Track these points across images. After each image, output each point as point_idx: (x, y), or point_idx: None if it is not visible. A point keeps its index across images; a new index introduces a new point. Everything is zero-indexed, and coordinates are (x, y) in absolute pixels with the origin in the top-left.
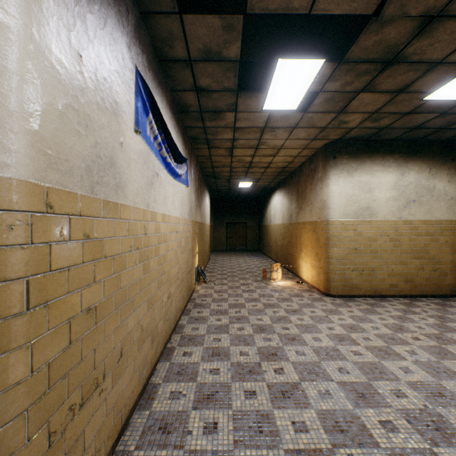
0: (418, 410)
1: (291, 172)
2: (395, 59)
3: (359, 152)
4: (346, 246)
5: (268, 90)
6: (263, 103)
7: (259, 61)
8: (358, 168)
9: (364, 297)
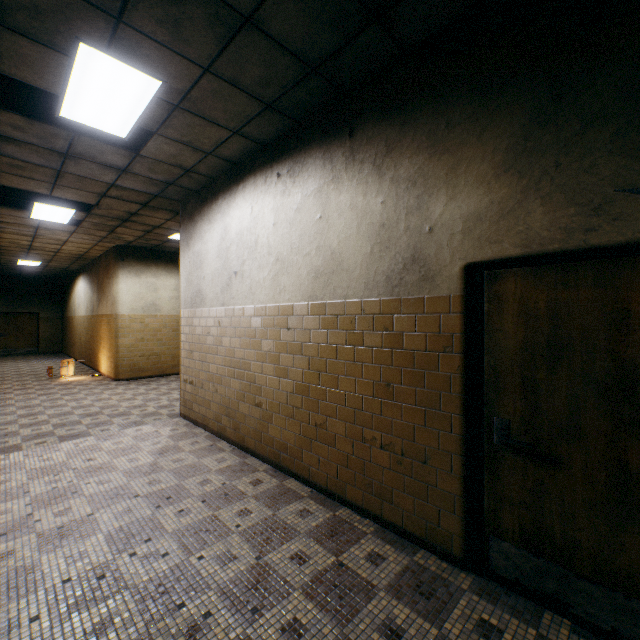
0: (120, 412)
1: (94, 260)
2: (129, 220)
3: (147, 258)
4: (135, 336)
5: (32, 211)
6: (30, 215)
7: (18, 199)
8: (146, 271)
9: (151, 377)
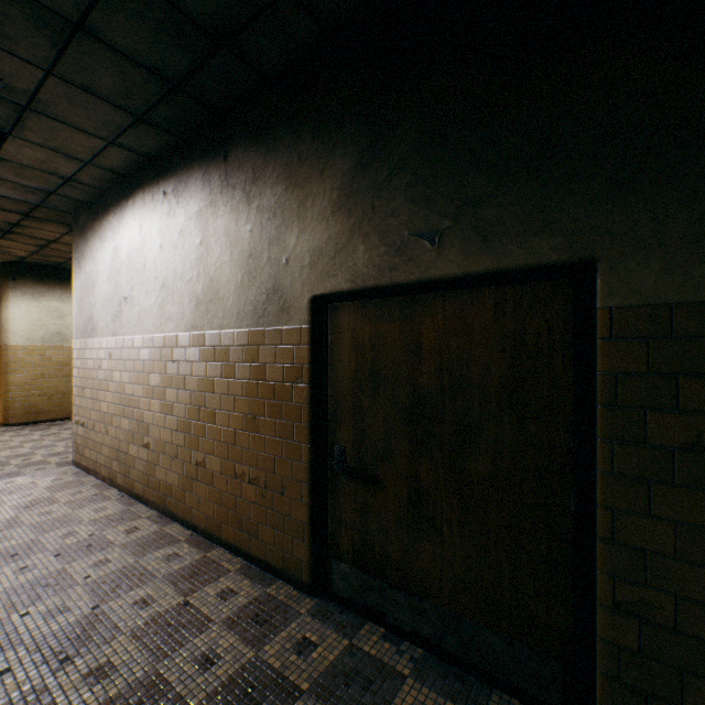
0: None
1: None
2: (12, 232)
3: (49, 278)
4: (32, 371)
5: None
6: None
7: None
8: (48, 294)
9: (55, 421)
